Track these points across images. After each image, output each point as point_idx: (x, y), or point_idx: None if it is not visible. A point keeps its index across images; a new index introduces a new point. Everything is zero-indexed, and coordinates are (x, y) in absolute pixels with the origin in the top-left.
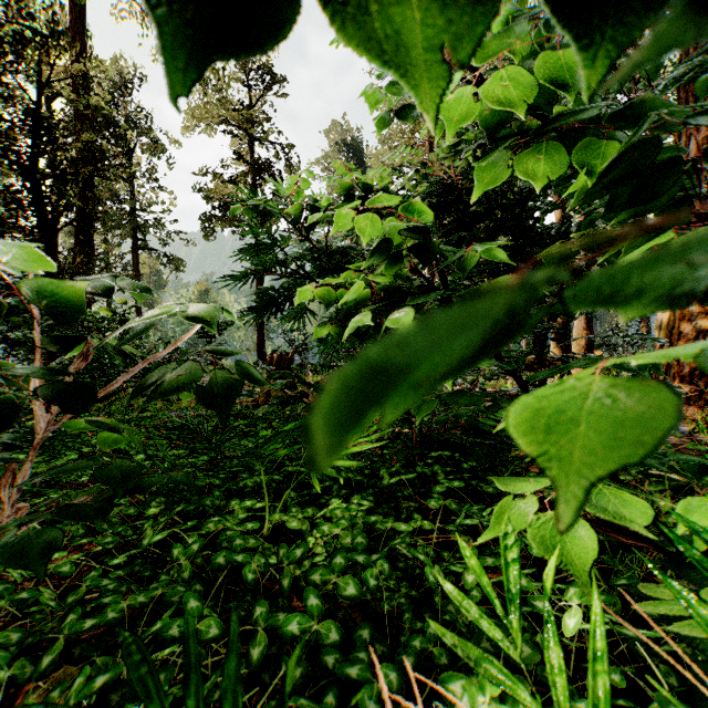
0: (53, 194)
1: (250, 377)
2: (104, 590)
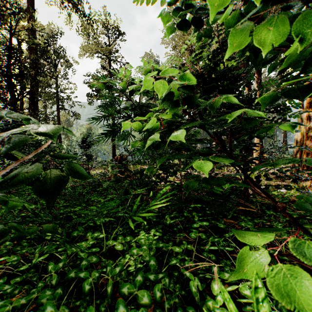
0: (17, 83)
1: (76, 173)
2: (4, 293)
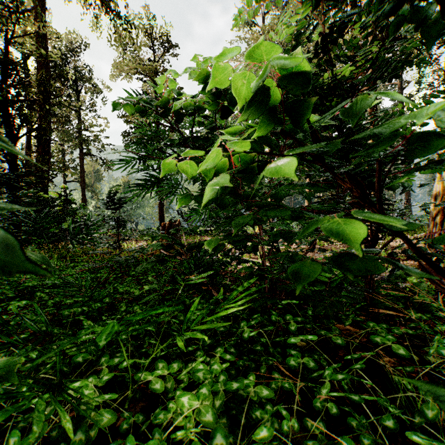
0: (17, 113)
1: None
2: None
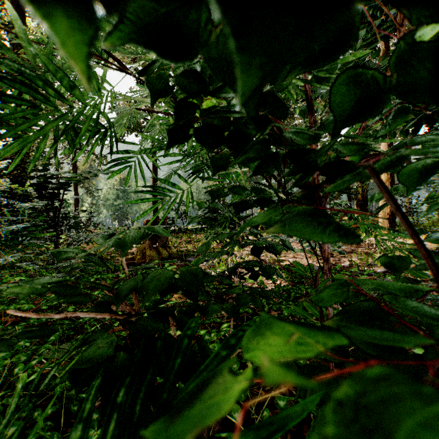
0: None
1: None
2: None
